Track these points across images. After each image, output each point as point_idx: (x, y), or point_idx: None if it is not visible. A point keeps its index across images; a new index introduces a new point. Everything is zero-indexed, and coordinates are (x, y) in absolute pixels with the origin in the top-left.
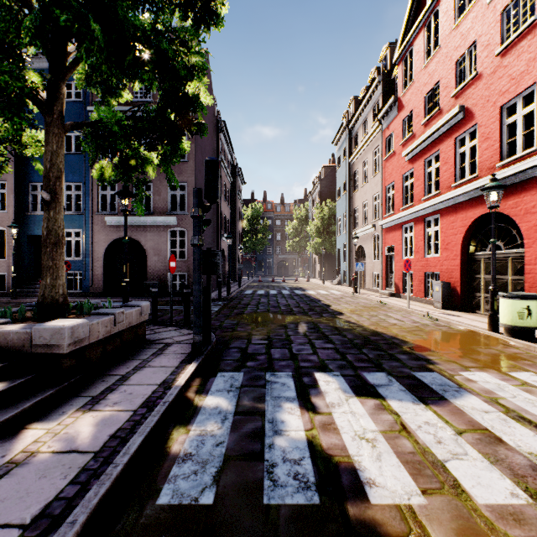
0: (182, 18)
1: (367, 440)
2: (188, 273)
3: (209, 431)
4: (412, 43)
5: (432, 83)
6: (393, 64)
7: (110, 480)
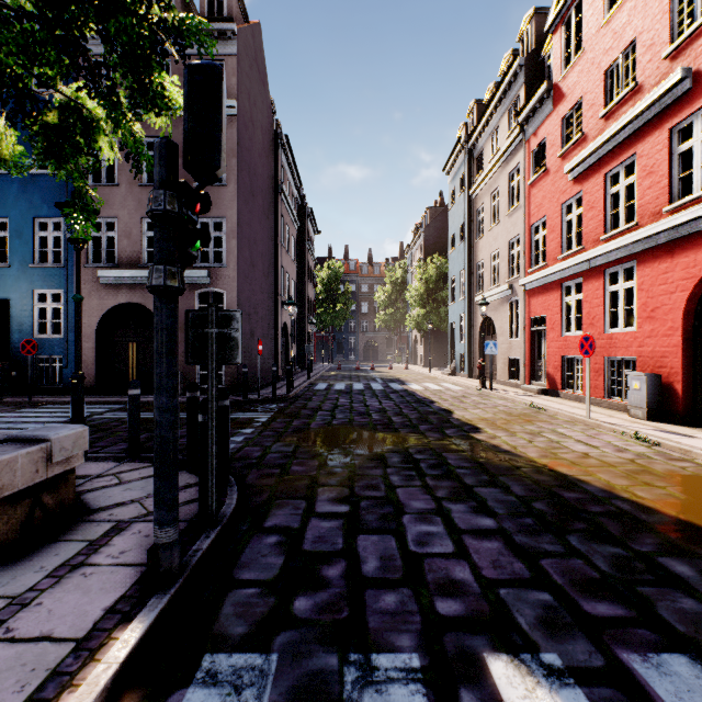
0: None
1: None
2: None
3: None
4: None
5: (621, 45)
6: (546, 32)
7: None
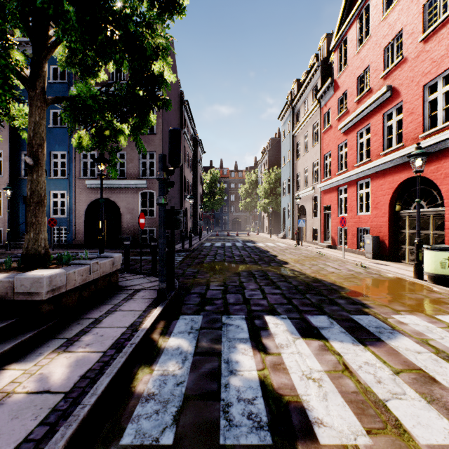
0: (149, 7)
1: (314, 380)
2: (156, 228)
3: (171, 371)
4: (346, 33)
5: (364, 67)
6: (330, 51)
7: (77, 421)
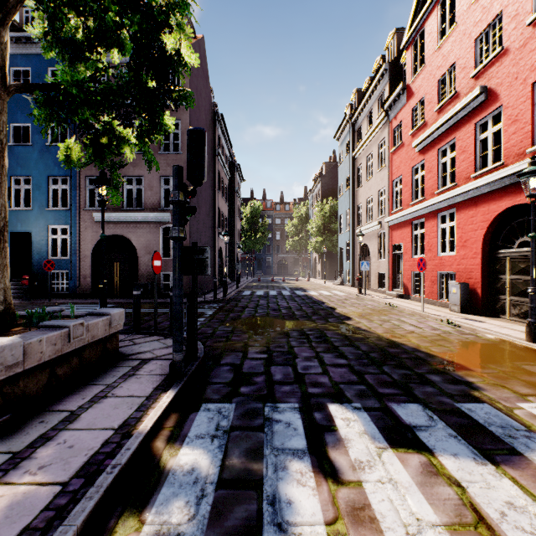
0: None
1: None
2: None
3: (173, 526)
4: (423, 24)
5: (447, 65)
6: (402, 49)
7: None
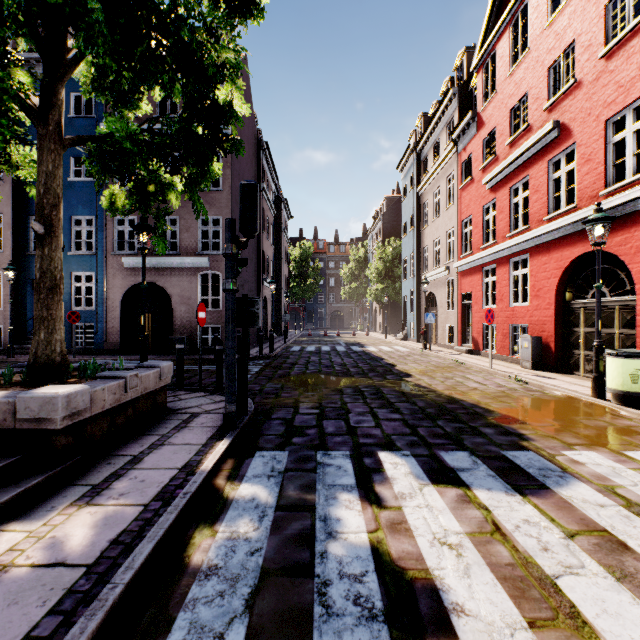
0: (212, 8)
1: (450, 547)
2: (222, 325)
3: (242, 533)
4: (494, 46)
5: (519, 94)
6: (472, 72)
7: (104, 609)
